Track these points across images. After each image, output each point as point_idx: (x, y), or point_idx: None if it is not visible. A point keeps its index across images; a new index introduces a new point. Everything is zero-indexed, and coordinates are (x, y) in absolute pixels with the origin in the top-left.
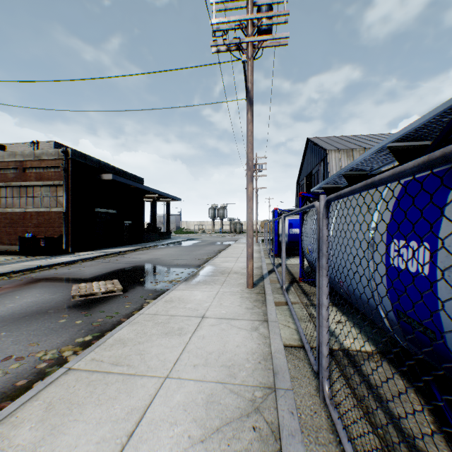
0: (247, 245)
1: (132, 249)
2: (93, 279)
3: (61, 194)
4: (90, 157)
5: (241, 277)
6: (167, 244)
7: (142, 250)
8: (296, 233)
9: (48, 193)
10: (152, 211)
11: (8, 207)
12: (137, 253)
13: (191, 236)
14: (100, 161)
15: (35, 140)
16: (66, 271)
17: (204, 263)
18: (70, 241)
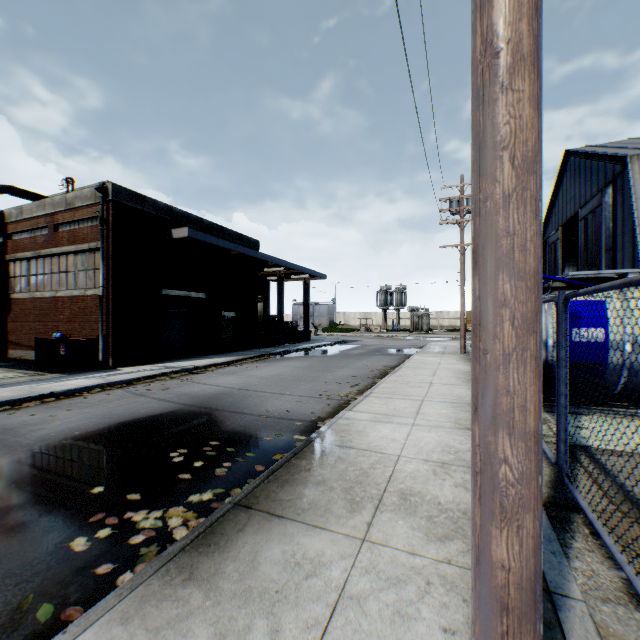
0: (478, 491)
1: (223, 362)
2: (0, 465)
3: (100, 265)
4: (152, 200)
5: (429, 556)
6: (297, 350)
7: (242, 363)
8: (595, 340)
9: (84, 265)
10: (278, 296)
11: (39, 290)
12: (223, 372)
13: (346, 337)
14: (173, 208)
15: (68, 178)
16: (17, 421)
17: (331, 414)
18: (111, 346)
